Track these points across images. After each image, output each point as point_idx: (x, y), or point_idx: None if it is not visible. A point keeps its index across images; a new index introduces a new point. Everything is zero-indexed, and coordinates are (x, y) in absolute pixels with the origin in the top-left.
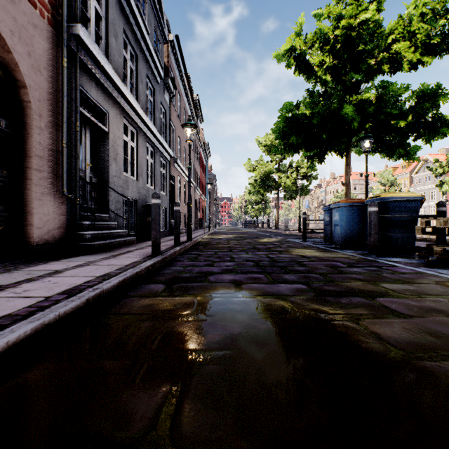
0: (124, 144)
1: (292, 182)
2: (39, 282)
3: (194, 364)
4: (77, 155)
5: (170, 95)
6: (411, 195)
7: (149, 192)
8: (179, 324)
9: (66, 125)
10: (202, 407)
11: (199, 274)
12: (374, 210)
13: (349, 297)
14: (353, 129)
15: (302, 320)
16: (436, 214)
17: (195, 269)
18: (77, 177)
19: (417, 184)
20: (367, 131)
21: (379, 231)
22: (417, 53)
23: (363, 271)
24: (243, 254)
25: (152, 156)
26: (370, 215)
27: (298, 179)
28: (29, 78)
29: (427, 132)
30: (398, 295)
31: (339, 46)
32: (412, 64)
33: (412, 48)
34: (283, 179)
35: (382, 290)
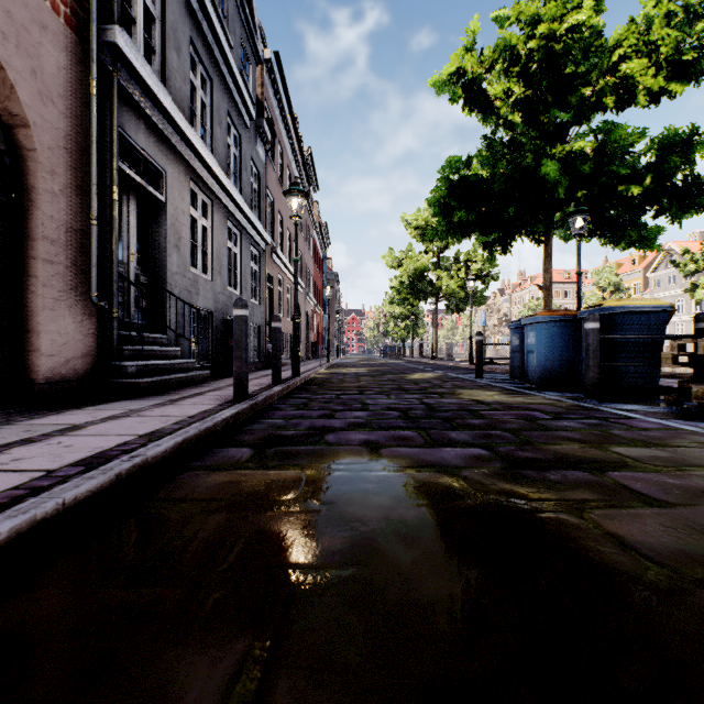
0: (193, 224)
1: (459, 284)
2: (42, 444)
3: (297, 595)
4: (114, 238)
5: (265, 146)
6: (653, 303)
7: (233, 300)
8: (274, 518)
9: (97, 189)
10: (309, 686)
11: (310, 431)
12: (593, 328)
13: (562, 471)
14: (556, 199)
15: (486, 512)
16: (694, 333)
17: (304, 423)
18: (114, 273)
19: (654, 288)
20: (579, 202)
21: (602, 361)
22: (660, 77)
23: (579, 425)
24: (381, 398)
25: (237, 242)
26: (588, 336)
27: (469, 279)
28: (34, 112)
29: (675, 205)
30: (644, 466)
31: (534, 67)
32: (652, 95)
33: (651, 68)
34: (444, 281)
35: (615, 457)
